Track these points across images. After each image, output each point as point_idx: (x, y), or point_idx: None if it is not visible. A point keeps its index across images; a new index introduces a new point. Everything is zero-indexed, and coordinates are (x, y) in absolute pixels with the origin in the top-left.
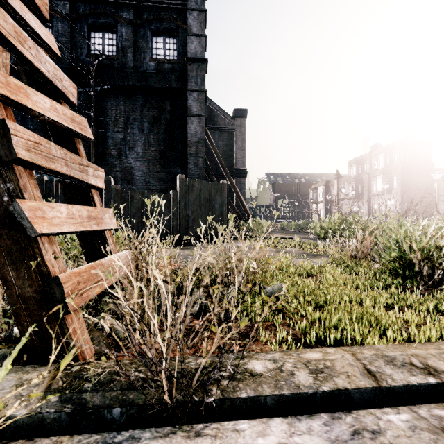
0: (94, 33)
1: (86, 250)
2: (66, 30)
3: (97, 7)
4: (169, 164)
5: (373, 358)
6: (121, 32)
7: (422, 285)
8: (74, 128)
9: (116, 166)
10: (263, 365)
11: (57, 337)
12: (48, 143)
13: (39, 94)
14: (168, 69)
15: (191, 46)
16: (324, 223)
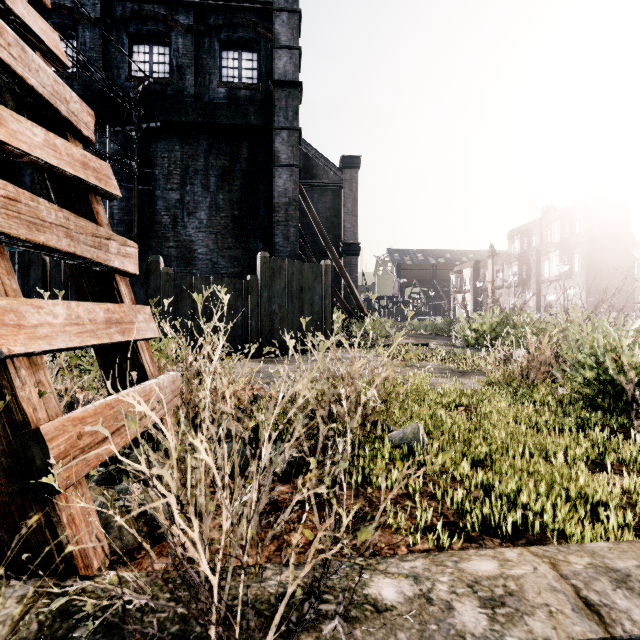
0: (138, 46)
1: (107, 372)
2: (97, 41)
3: (142, 9)
4: (247, 236)
5: (590, 574)
6: (177, 44)
7: (638, 425)
8: (86, 178)
9: (170, 239)
10: (397, 589)
11: (41, 532)
12: (33, 200)
13: (23, 121)
14: (244, 97)
15: (278, 64)
16: (475, 324)
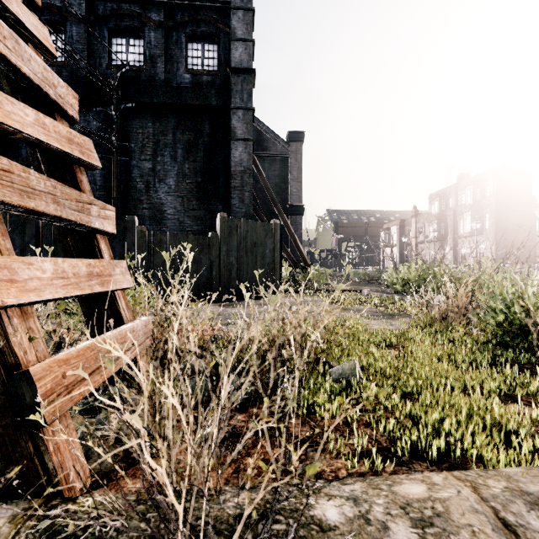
0: (116, 39)
1: (89, 317)
2: (83, 35)
3: (120, 7)
4: (208, 199)
5: (507, 497)
6: (149, 37)
7: None
8: (71, 151)
9: (143, 202)
10: (339, 511)
11: (30, 459)
12: (25, 172)
13: (17, 103)
14: (206, 82)
15: (235, 54)
16: (401, 273)
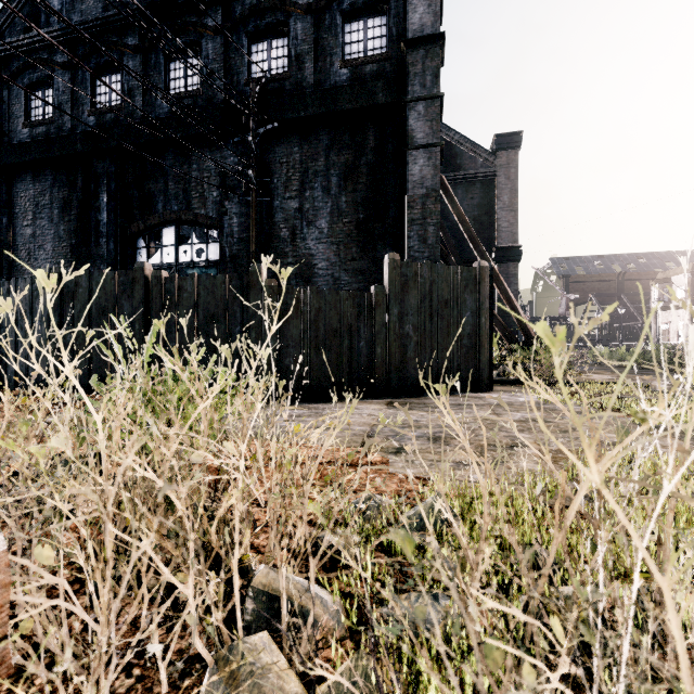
0: (256, 45)
1: None
2: (219, 51)
3: (260, 1)
4: (373, 243)
5: None
6: (295, 30)
7: None
8: None
9: (288, 255)
10: None
11: None
12: None
13: None
14: (371, 73)
15: (412, 18)
16: None
